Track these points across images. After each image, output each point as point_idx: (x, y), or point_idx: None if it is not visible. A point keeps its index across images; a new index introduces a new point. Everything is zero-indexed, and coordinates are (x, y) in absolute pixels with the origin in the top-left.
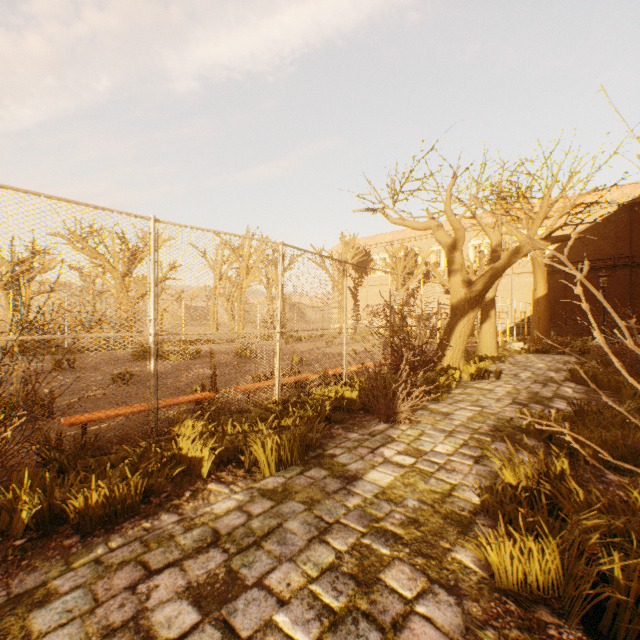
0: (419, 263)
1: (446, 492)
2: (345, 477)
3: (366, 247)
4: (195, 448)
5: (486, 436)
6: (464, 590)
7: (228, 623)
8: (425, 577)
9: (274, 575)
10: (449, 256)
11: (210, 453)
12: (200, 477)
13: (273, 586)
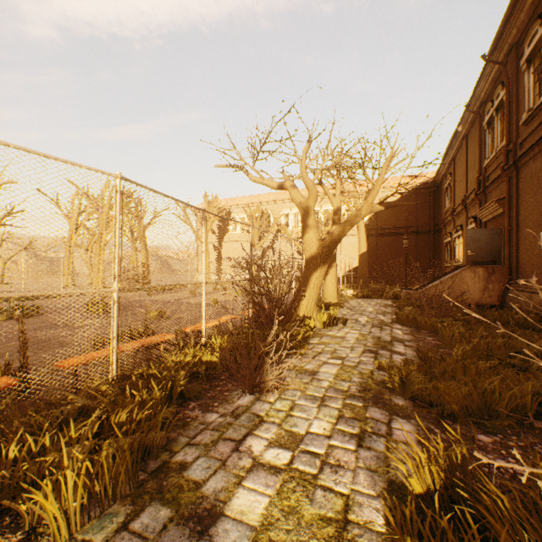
0: (272, 223)
1: (341, 517)
2: (198, 517)
3: (227, 207)
4: None
5: (358, 400)
6: None
7: None
8: None
9: None
10: (304, 214)
11: None
12: None
13: None
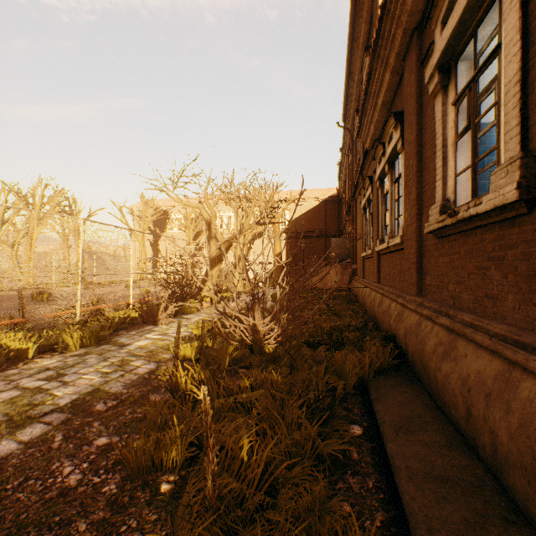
0: None
1: (171, 343)
2: (122, 345)
3: (165, 207)
4: (22, 344)
5: None
6: (162, 361)
7: (62, 380)
8: (148, 361)
9: (82, 370)
10: (208, 228)
11: (34, 344)
12: (27, 358)
13: (82, 372)
